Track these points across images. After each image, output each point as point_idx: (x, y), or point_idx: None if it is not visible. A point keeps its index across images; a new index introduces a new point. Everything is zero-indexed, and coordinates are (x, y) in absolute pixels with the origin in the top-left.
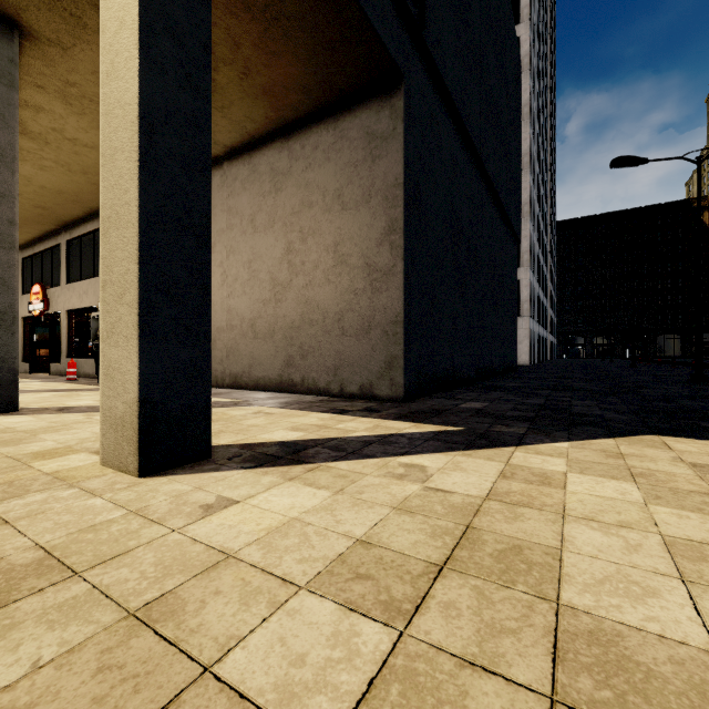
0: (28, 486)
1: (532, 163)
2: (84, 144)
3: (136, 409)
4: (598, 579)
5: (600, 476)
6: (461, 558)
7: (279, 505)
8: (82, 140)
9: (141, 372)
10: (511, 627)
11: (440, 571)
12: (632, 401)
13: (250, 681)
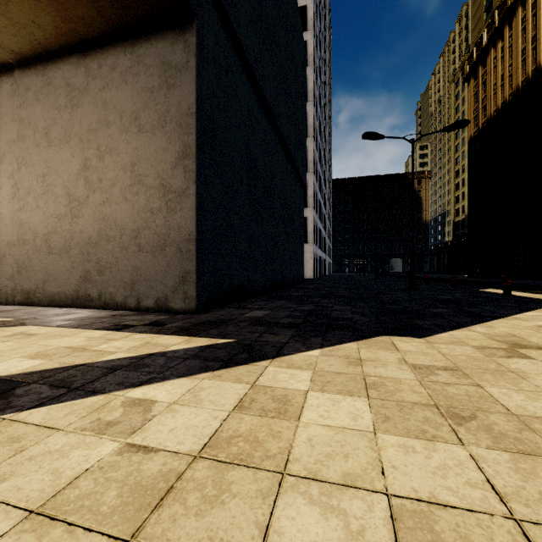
0: None
1: (315, 133)
2: None
3: None
4: None
5: (338, 393)
6: None
7: None
8: None
9: None
10: None
11: None
12: (373, 305)
13: None
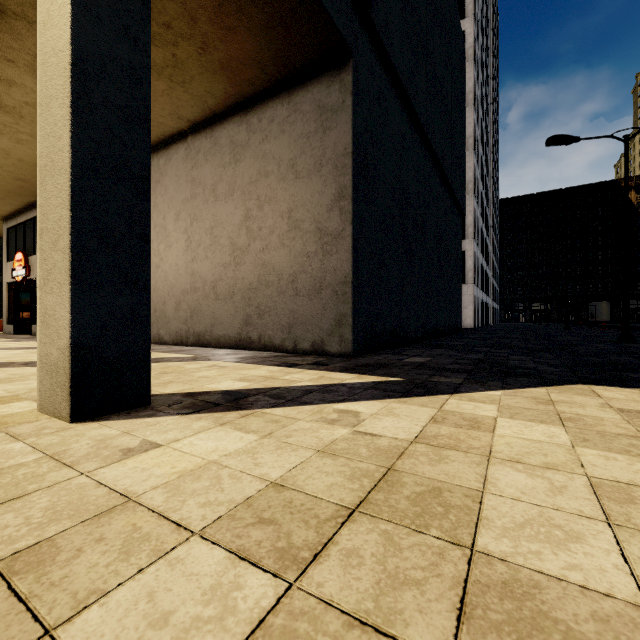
0: None
1: (476, 145)
2: None
3: (68, 354)
4: (519, 523)
5: (530, 421)
6: (375, 501)
7: (202, 449)
8: None
9: (73, 318)
10: (416, 578)
11: (350, 514)
12: (564, 356)
13: None
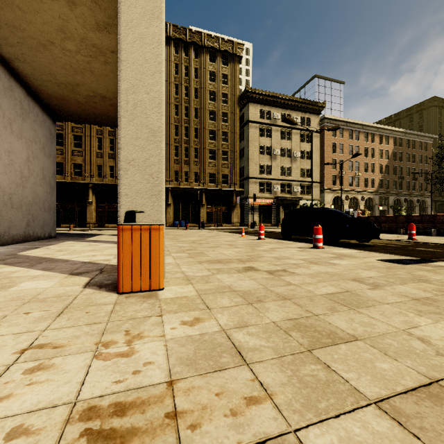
0: None
1: None
2: None
3: None
4: None
5: None
6: None
7: None
8: None
9: None
10: None
11: None
12: None
13: None
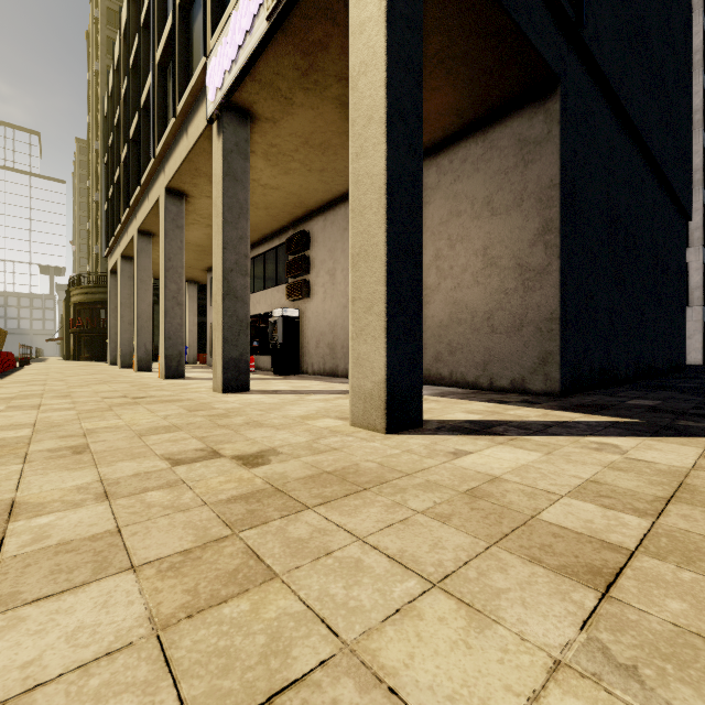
0: (322, 433)
1: None
2: (271, 187)
3: (384, 386)
4: None
5: None
6: (684, 497)
7: (506, 457)
8: (271, 184)
9: (387, 361)
10: None
11: (668, 501)
12: None
13: (565, 524)
